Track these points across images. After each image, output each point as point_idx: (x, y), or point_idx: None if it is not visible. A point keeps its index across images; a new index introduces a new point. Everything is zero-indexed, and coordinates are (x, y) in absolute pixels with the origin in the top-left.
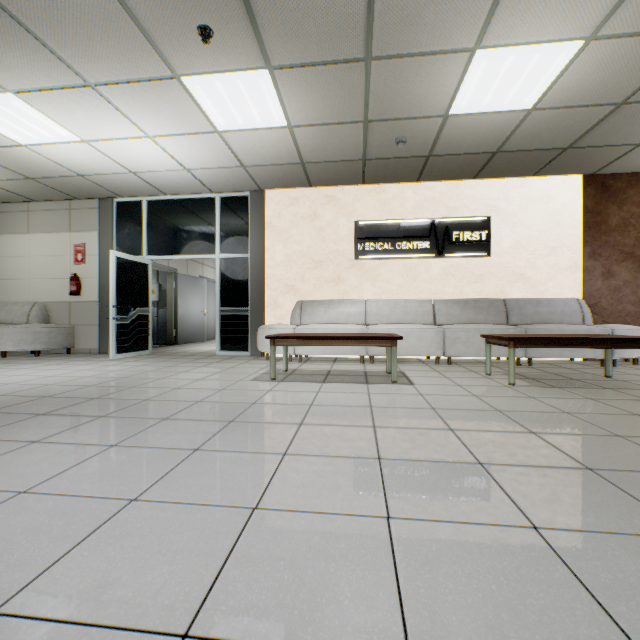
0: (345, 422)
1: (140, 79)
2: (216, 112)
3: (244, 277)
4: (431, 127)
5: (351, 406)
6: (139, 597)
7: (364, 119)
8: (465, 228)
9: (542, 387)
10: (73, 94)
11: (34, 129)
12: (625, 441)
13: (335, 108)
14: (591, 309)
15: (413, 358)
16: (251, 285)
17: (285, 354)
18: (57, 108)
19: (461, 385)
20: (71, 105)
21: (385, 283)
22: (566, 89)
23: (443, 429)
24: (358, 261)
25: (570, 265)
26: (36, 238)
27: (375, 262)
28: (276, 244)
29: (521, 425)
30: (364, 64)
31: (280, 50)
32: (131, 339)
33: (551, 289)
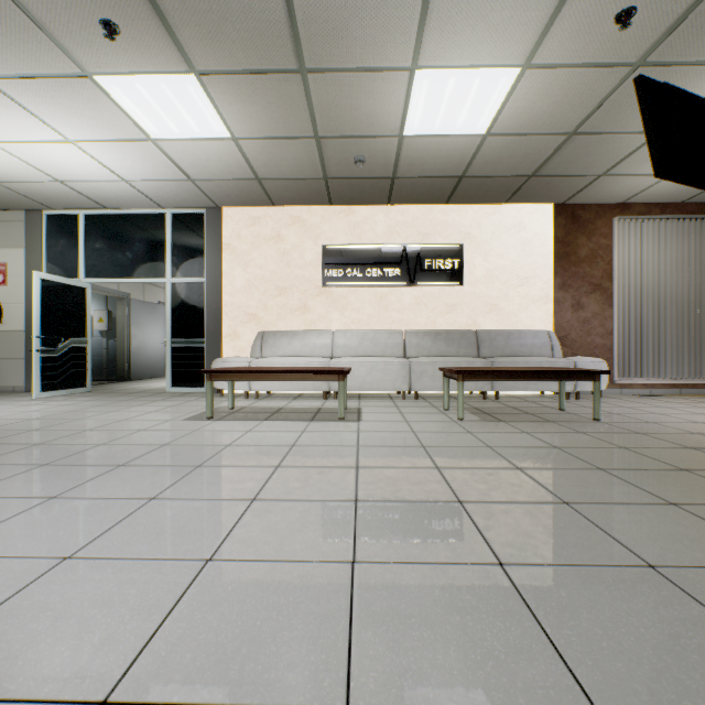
0: (250, 463)
1: (44, 75)
2: (145, 118)
3: (199, 304)
4: (388, 147)
5: (272, 445)
6: None
7: (315, 135)
8: (438, 255)
9: (489, 421)
10: None
11: None
12: (520, 473)
13: (280, 121)
14: (562, 341)
15: (384, 393)
16: (207, 313)
17: (231, 390)
18: None
19: (409, 421)
20: None
21: (355, 313)
22: (515, 116)
23: (349, 467)
24: (326, 288)
25: (542, 296)
26: None
27: (344, 290)
28: (236, 268)
29: (433, 460)
30: (300, 76)
31: (203, 54)
32: (62, 375)
33: (523, 320)
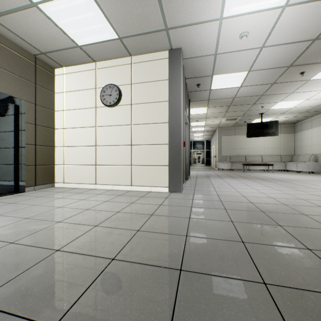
0: (312, 193)
1: (300, 85)
2: None
3: None
4: None
5: None
6: (235, 187)
7: None
8: None
9: None
10: (290, 96)
11: (290, 104)
12: None
13: None
14: None
15: None
16: None
17: None
18: (290, 99)
19: None
20: (292, 97)
21: None
22: None
23: None
24: None
25: None
26: (313, 130)
27: None
28: None
29: None
30: None
31: None
32: None
33: None
